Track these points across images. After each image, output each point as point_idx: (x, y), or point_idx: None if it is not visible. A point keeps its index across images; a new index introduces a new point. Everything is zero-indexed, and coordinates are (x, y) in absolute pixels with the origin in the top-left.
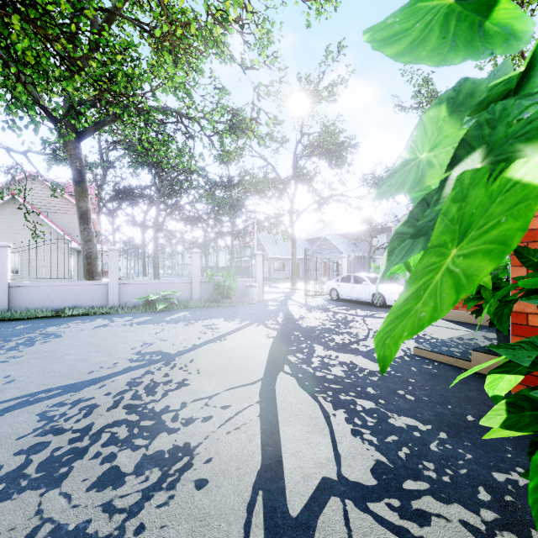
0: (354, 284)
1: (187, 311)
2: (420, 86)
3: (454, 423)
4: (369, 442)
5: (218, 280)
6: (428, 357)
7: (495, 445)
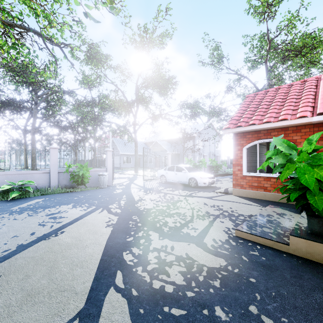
0: (176, 172)
1: (41, 198)
2: (214, 49)
3: None
4: None
5: (74, 170)
6: (248, 239)
7: None
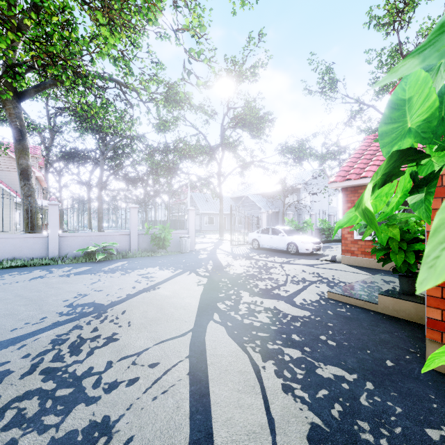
0: (272, 235)
1: (125, 261)
2: (324, 73)
3: (376, 370)
4: (301, 400)
5: (154, 232)
6: (340, 300)
7: (419, 394)
